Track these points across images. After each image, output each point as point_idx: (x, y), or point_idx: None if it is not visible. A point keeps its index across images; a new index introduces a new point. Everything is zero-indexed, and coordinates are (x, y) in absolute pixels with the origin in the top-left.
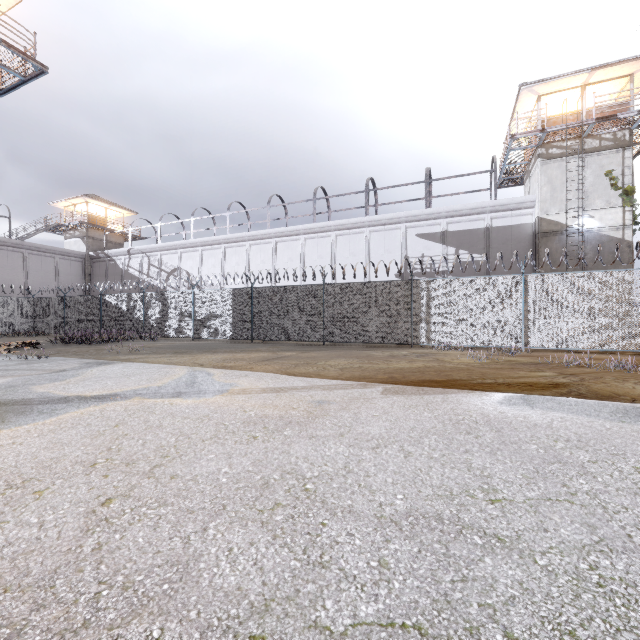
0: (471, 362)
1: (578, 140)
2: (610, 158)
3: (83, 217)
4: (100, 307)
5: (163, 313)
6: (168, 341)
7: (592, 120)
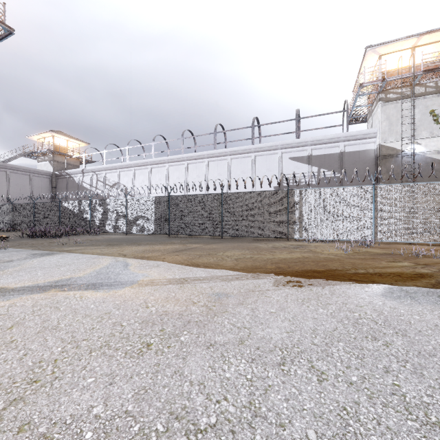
0: (338, 253)
1: (409, 87)
2: (433, 100)
3: (50, 146)
4: (59, 210)
5: (104, 215)
6: (107, 235)
7: (420, 72)
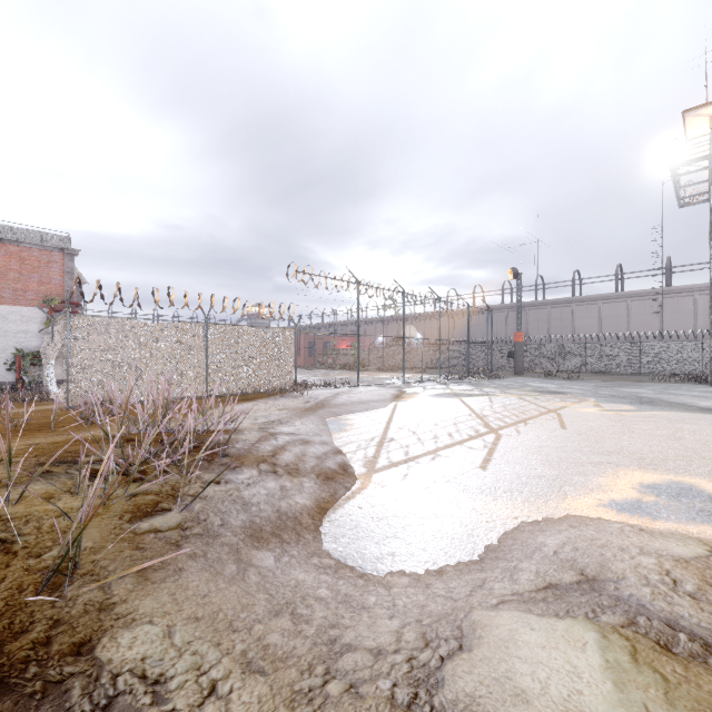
0: None
1: None
2: None
3: None
4: None
5: None
6: None
7: None
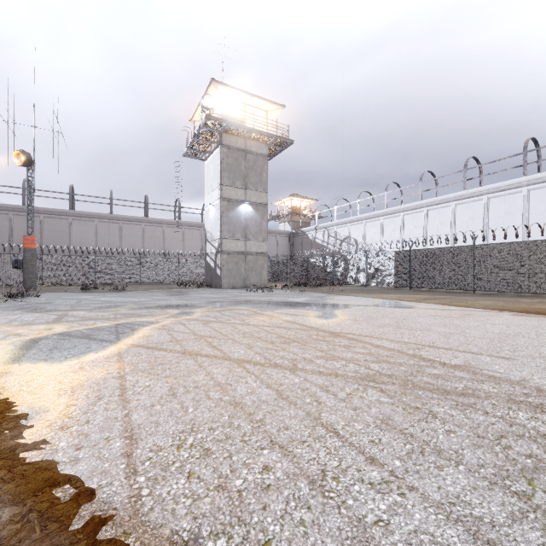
0: None
1: None
2: None
3: (289, 209)
4: (307, 265)
5: (345, 269)
6: (350, 287)
7: None
